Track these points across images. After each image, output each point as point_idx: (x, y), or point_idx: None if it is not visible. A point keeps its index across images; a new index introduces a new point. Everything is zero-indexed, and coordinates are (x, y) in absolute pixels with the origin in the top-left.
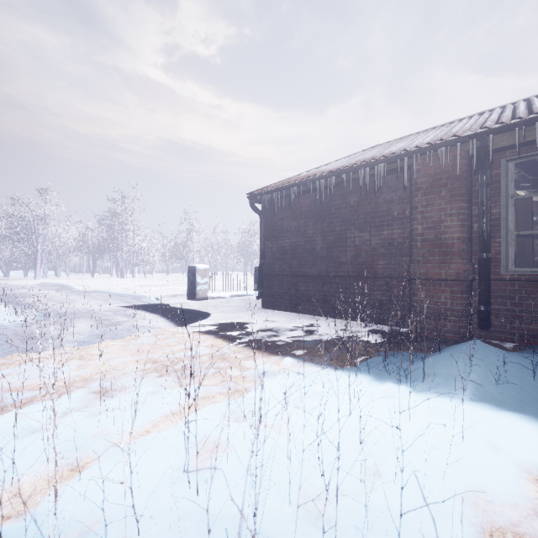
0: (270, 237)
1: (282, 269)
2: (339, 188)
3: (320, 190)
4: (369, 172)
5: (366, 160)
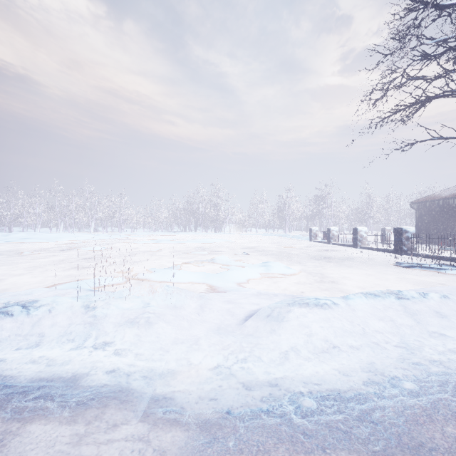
0: (419, 218)
1: (424, 229)
2: (446, 202)
3: (439, 202)
4: (454, 200)
5: (452, 196)
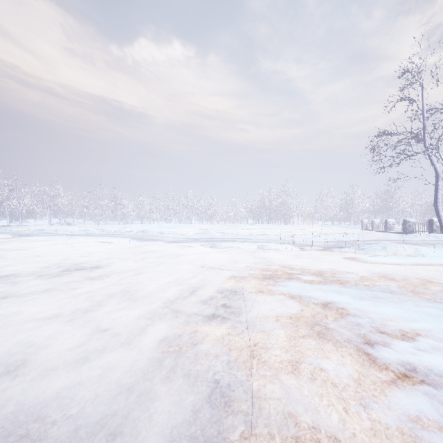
0: None
1: None
2: None
3: None
4: None
5: None
